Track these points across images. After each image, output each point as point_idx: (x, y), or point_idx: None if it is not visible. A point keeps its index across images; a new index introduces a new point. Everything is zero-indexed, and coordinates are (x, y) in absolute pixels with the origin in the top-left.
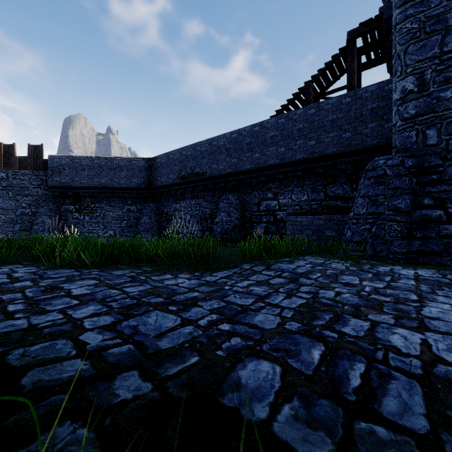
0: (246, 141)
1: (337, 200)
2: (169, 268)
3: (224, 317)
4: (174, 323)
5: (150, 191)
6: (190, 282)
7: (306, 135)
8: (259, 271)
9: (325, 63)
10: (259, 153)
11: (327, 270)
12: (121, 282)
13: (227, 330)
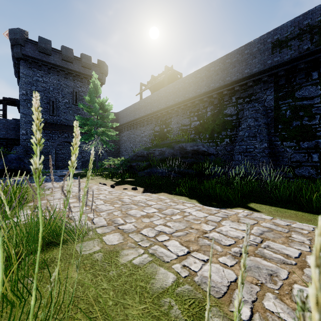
0: None
1: None
2: None
3: None
4: None
5: None
6: None
7: None
8: None
9: None
10: None
11: None
12: None
13: None
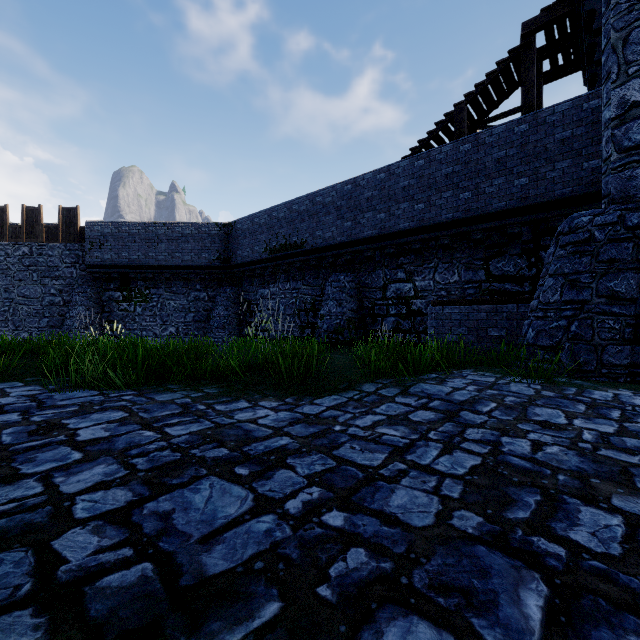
0: (366, 195)
1: (505, 281)
2: (246, 390)
3: (333, 494)
4: (240, 506)
5: (226, 271)
6: (277, 415)
7: (458, 184)
8: (391, 397)
9: (487, 74)
10: (385, 212)
11: (505, 397)
12: (165, 415)
13: (340, 529)
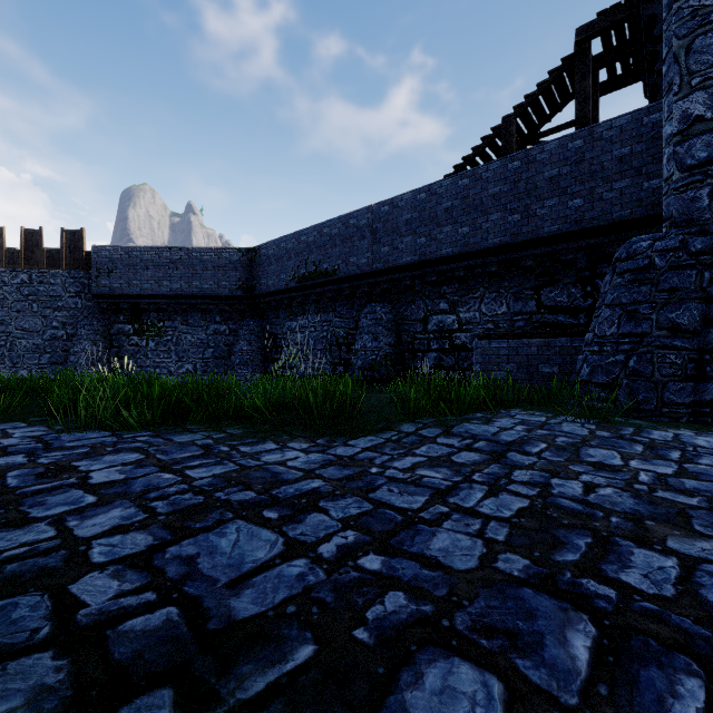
0: (405, 217)
1: (558, 313)
2: (273, 430)
3: (369, 537)
4: (269, 550)
5: (249, 301)
6: (307, 457)
7: (506, 205)
8: (432, 438)
9: (538, 84)
10: (426, 237)
11: (556, 438)
12: (185, 457)
13: (377, 572)
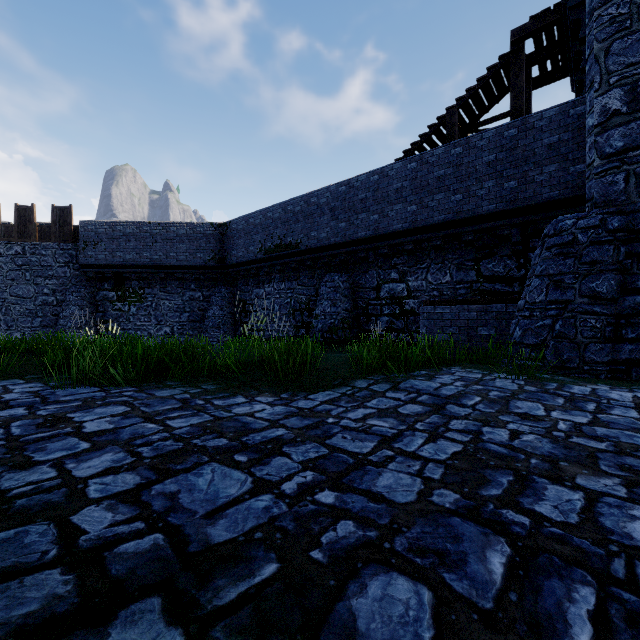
0: (360, 197)
1: (495, 282)
2: (243, 386)
3: (325, 477)
4: (240, 487)
5: (221, 271)
6: (273, 409)
7: (449, 186)
8: (381, 392)
9: (478, 79)
10: (379, 214)
11: (489, 392)
12: (166, 409)
13: (331, 505)
